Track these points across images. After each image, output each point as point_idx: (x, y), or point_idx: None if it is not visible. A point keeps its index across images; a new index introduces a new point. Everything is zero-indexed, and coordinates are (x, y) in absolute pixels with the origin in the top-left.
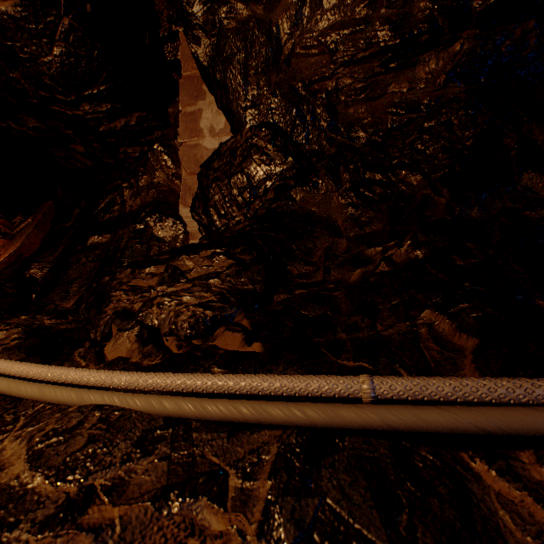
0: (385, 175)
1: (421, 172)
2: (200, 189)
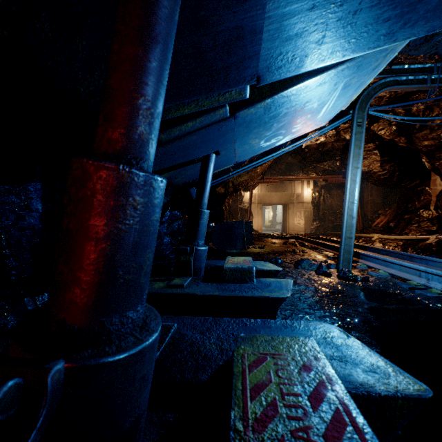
0: None
1: None
2: (435, 202)
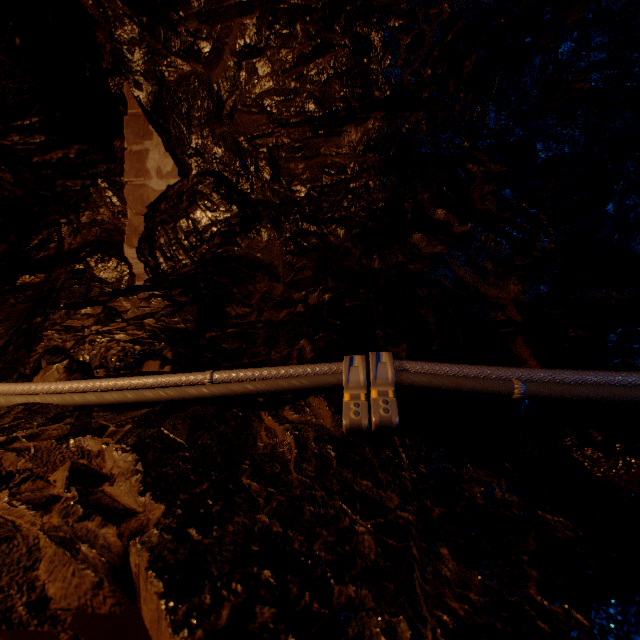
0: (319, 227)
1: (346, 226)
2: (146, 231)
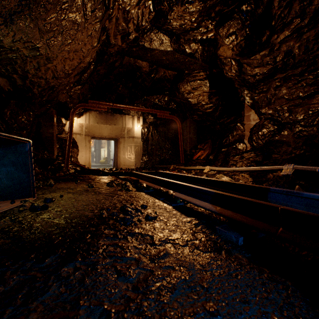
0: (306, 128)
1: (317, 127)
2: (250, 135)
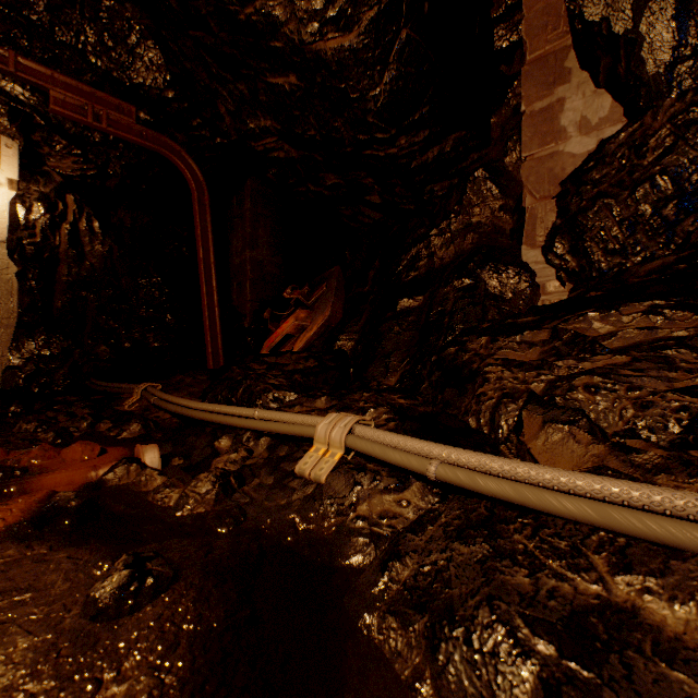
0: None
1: None
2: (561, 219)
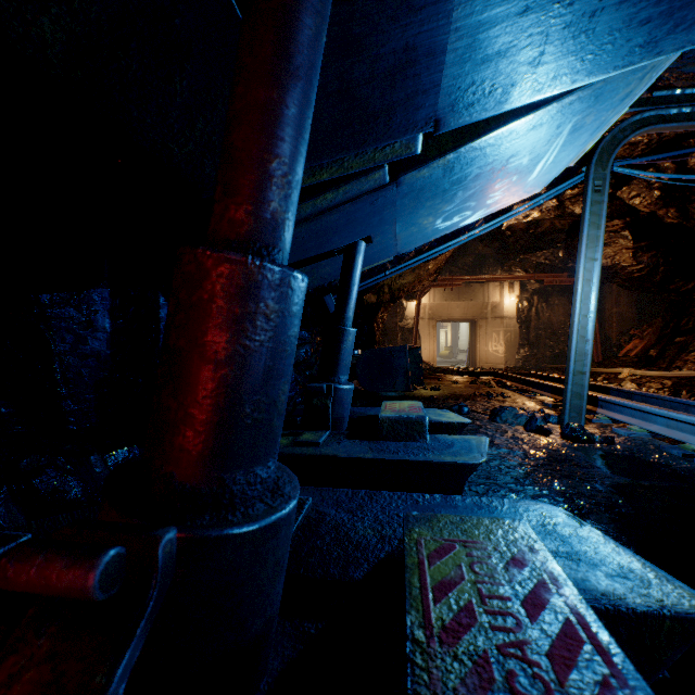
0: None
1: None
2: None
